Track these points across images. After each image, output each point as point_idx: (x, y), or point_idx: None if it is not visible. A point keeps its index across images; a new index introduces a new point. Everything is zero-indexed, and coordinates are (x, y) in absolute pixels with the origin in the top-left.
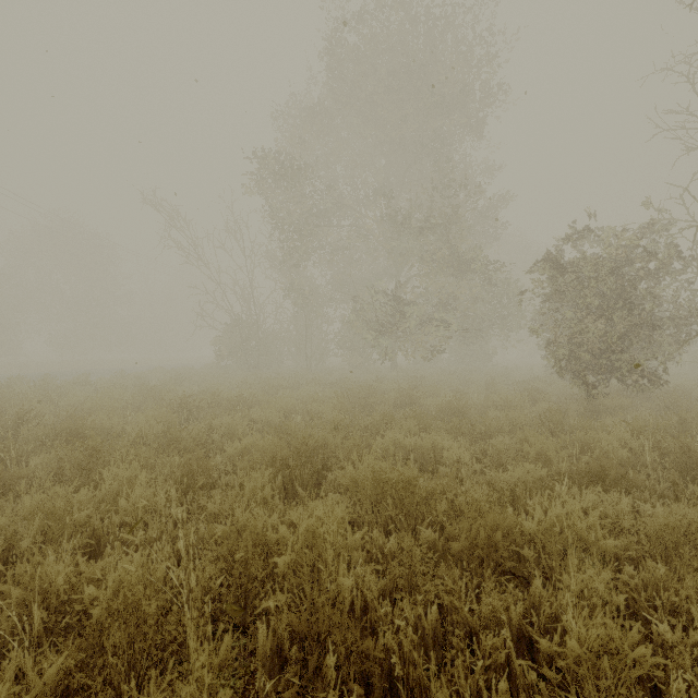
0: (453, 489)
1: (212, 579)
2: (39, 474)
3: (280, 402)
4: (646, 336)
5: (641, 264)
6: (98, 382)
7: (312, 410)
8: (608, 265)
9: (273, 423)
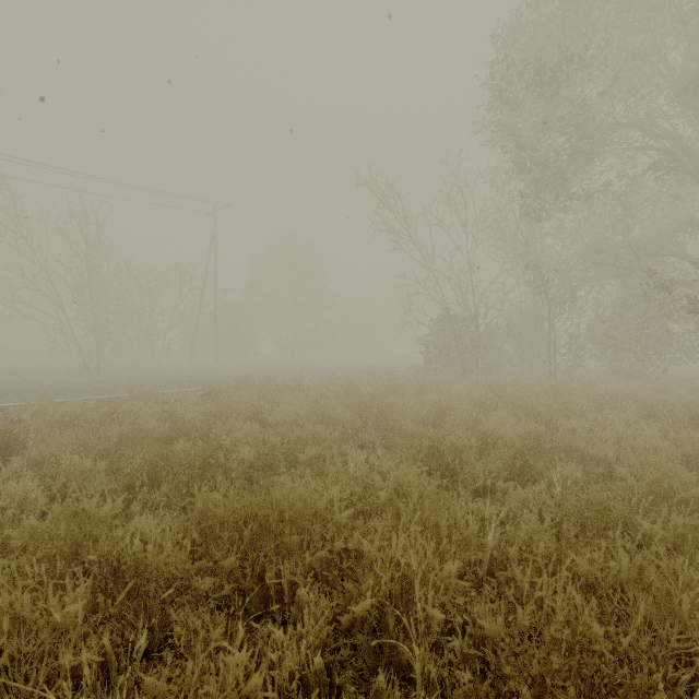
0: None
1: None
2: None
3: (673, 480)
4: None
5: None
6: (310, 385)
7: None
8: None
9: None
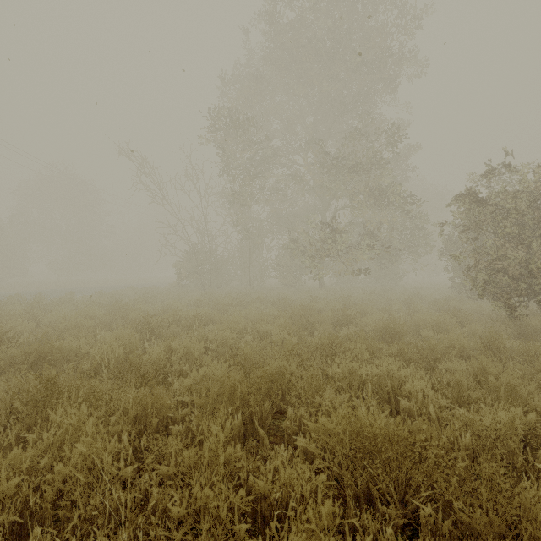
0: (436, 439)
1: None
2: None
3: (232, 322)
4: None
5: None
6: (81, 299)
7: (261, 329)
8: (526, 198)
9: (226, 343)
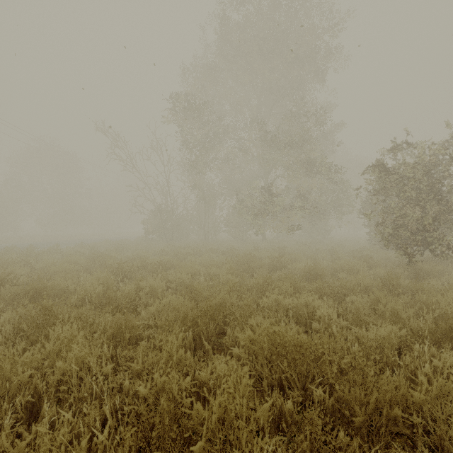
0: (332, 347)
1: (131, 448)
2: (5, 328)
3: (189, 267)
4: (450, 219)
5: (446, 167)
6: (65, 250)
7: (211, 273)
8: (422, 168)
9: (183, 283)
